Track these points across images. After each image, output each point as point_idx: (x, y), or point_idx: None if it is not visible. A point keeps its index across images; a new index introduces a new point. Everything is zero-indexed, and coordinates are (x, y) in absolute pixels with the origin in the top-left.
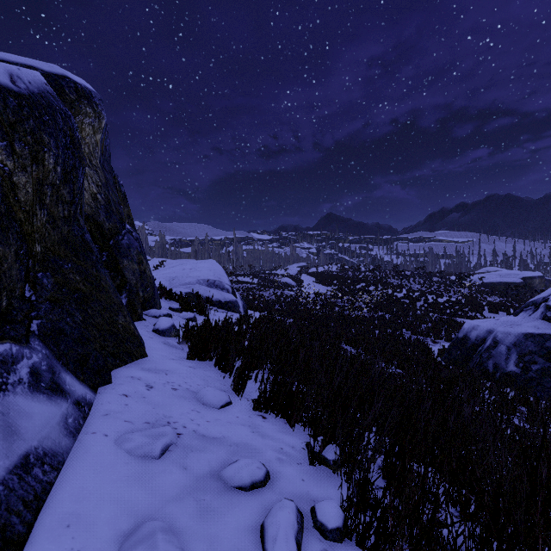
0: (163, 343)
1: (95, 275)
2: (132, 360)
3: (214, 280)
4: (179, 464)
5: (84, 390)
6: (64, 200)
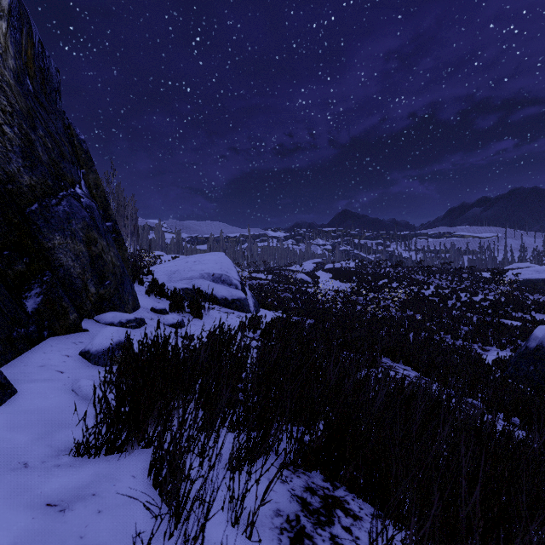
0: (69, 389)
1: None
2: None
3: (221, 274)
4: None
5: None
6: None
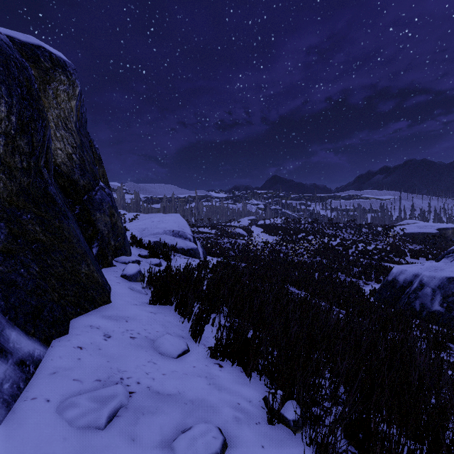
0: (128, 288)
1: (58, 226)
2: (94, 307)
3: (178, 230)
4: (127, 434)
5: (33, 345)
6: (21, 151)
